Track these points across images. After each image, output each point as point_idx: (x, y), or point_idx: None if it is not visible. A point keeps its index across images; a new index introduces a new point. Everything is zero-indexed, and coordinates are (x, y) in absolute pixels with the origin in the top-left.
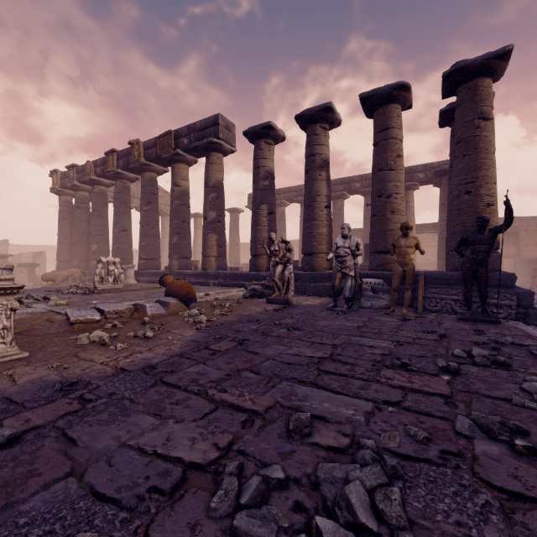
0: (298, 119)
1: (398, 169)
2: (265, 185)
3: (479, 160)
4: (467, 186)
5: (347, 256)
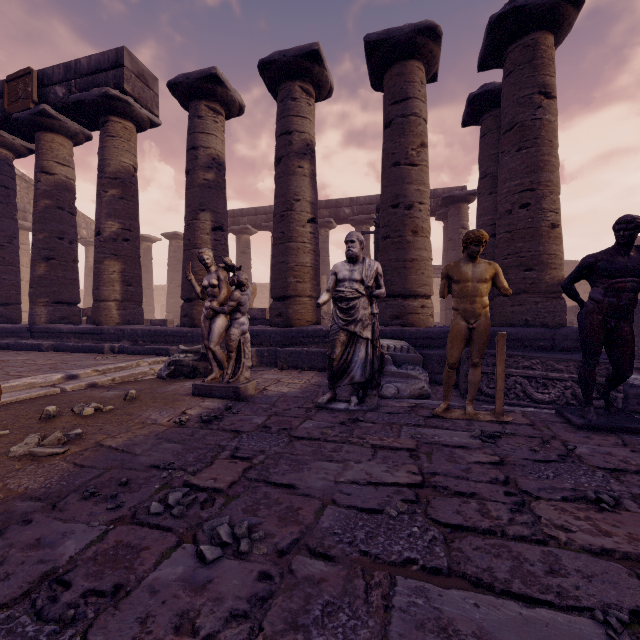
0: (264, 69)
1: (422, 165)
2: (208, 178)
3: (541, 157)
4: (525, 196)
5: (359, 298)
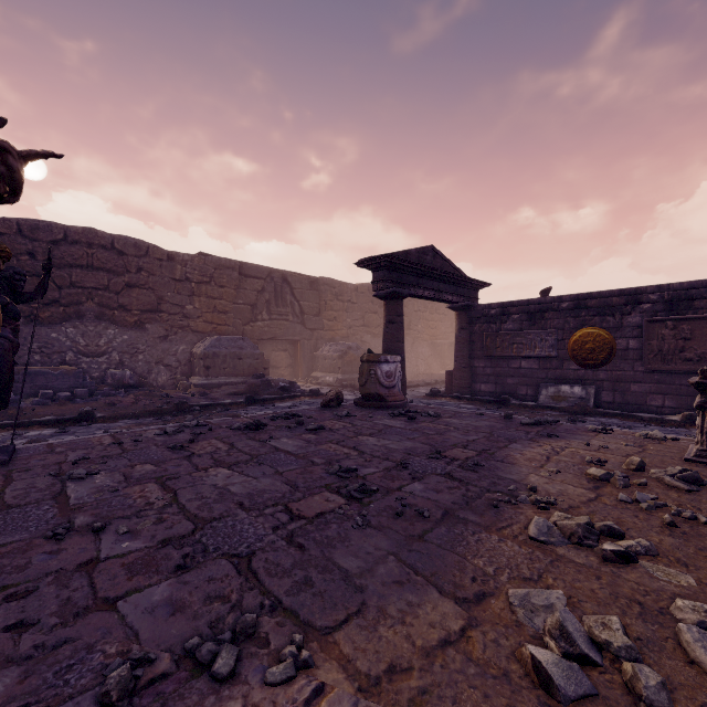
0: None
1: None
2: None
3: None
4: None
5: None
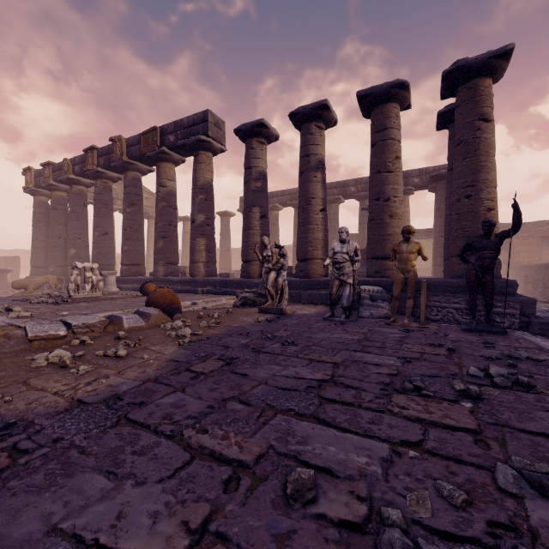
0: (292, 117)
1: (396, 172)
2: (257, 186)
3: (480, 163)
4: (468, 190)
5: (345, 262)
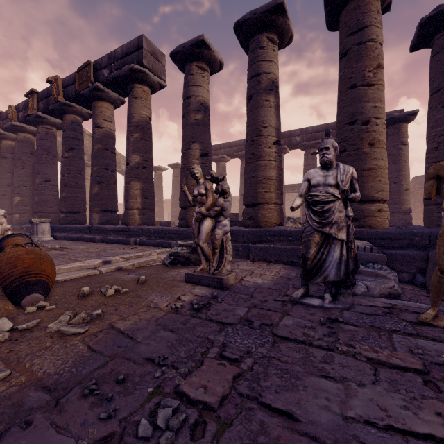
0: (238, 29)
1: (378, 84)
2: (197, 118)
3: None
4: None
5: (334, 201)
